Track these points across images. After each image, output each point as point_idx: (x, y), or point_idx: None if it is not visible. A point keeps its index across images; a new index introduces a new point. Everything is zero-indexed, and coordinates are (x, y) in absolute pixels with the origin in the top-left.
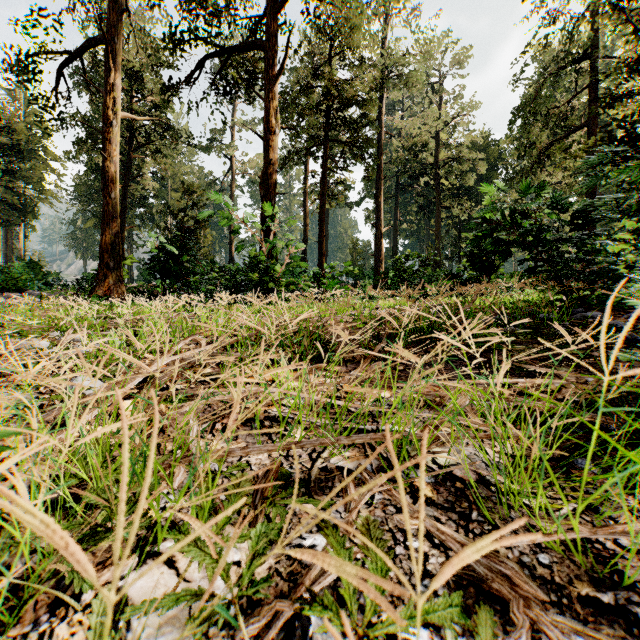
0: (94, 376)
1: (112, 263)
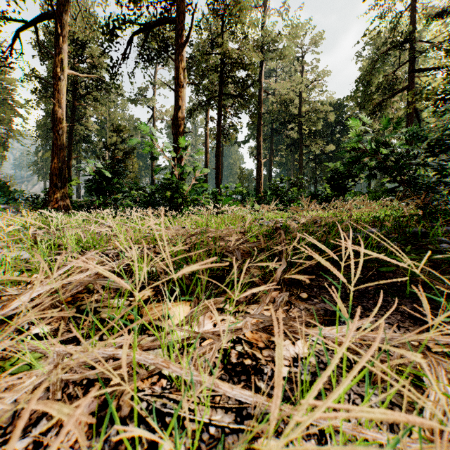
0: None
1: (59, 183)
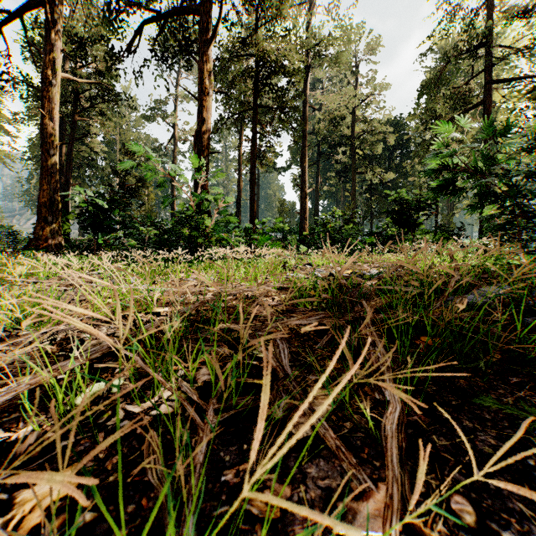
0: None
1: (50, 217)
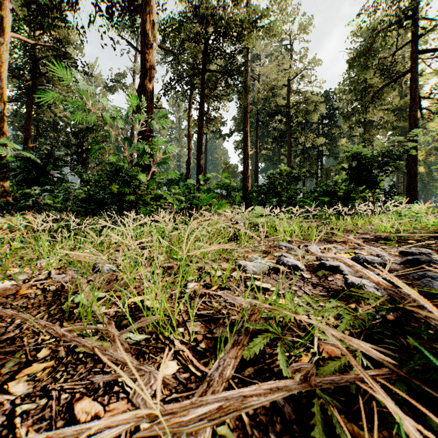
0: None
1: None
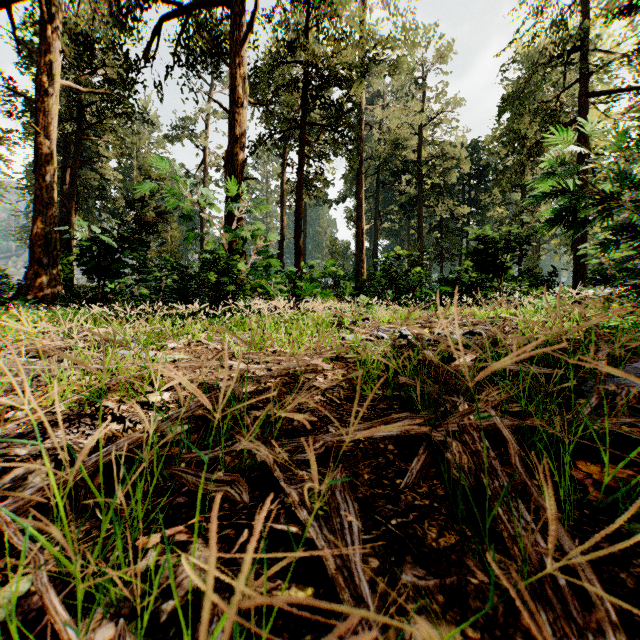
0: None
1: (46, 259)
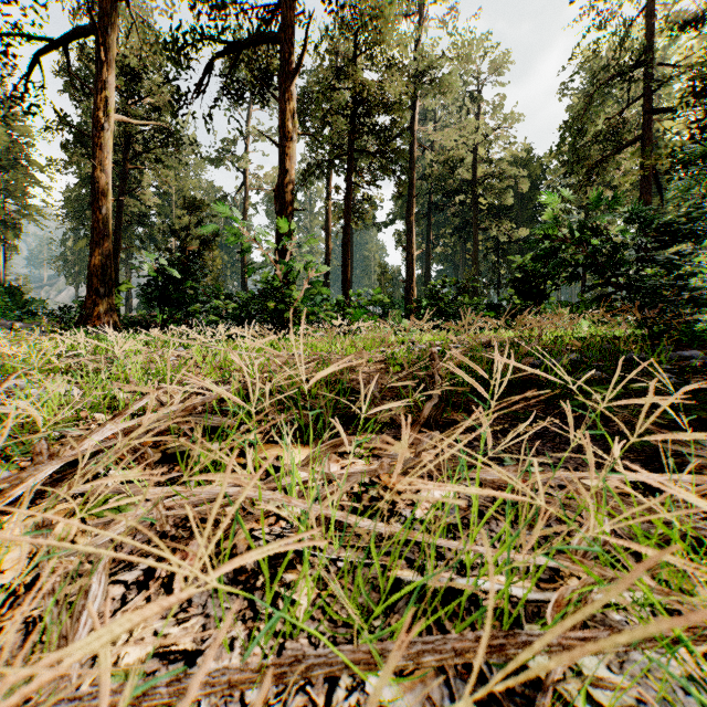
0: (4, 452)
1: (102, 289)
